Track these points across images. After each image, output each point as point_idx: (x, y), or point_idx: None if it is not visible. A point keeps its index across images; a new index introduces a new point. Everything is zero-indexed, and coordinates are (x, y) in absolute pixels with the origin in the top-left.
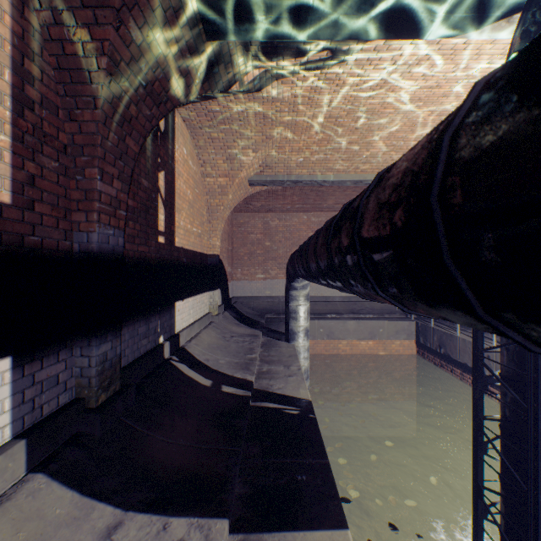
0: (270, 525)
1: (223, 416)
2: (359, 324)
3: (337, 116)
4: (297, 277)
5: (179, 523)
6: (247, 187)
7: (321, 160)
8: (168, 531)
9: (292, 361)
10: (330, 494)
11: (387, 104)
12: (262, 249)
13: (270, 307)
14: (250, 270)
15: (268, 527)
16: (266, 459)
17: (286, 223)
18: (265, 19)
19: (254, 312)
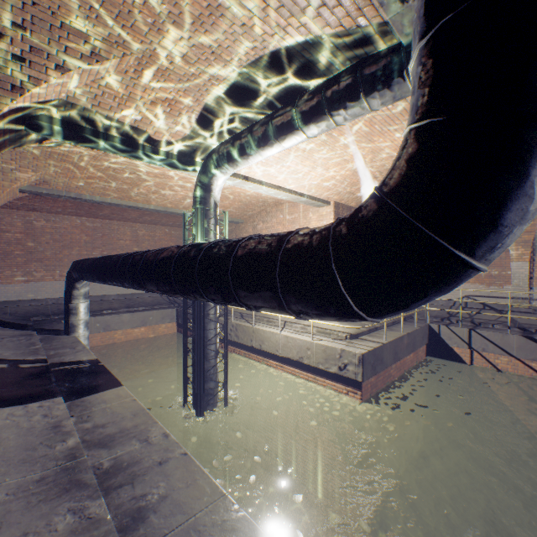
0: (85, 395)
1: (33, 375)
2: (134, 315)
3: (116, 168)
4: (80, 280)
5: (35, 404)
6: (16, 193)
7: (101, 188)
8: (30, 406)
9: (77, 345)
10: (115, 381)
11: (150, 172)
12: (23, 250)
13: (35, 310)
14: (6, 272)
15: (84, 396)
16: (75, 383)
17: (56, 225)
18: (73, 139)
19: (15, 317)
